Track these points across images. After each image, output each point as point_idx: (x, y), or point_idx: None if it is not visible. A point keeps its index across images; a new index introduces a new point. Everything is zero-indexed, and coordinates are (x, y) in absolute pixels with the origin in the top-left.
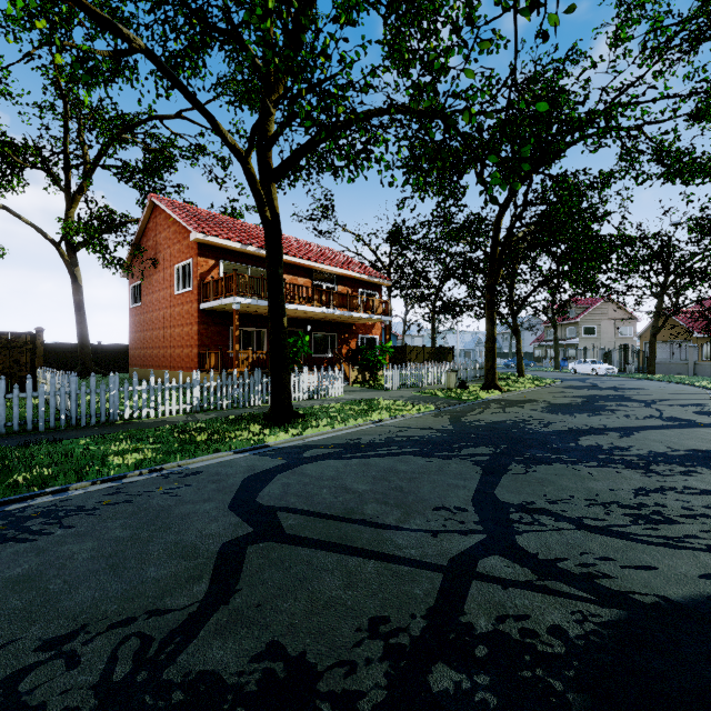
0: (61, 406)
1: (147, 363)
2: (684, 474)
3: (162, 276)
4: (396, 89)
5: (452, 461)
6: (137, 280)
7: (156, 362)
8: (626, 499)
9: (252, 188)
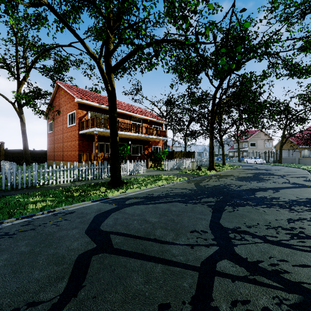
0: (8, 179)
1: (55, 158)
2: (308, 211)
3: (62, 118)
4: None
5: (197, 205)
6: (51, 120)
7: (59, 158)
8: (284, 225)
9: (102, 75)
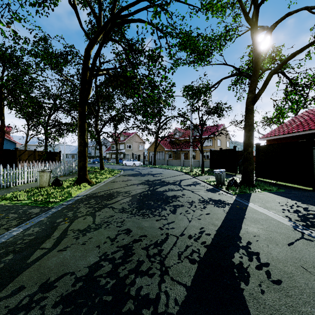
0: None
1: None
2: None
3: None
4: None
5: None
6: None
7: None
8: None
9: None
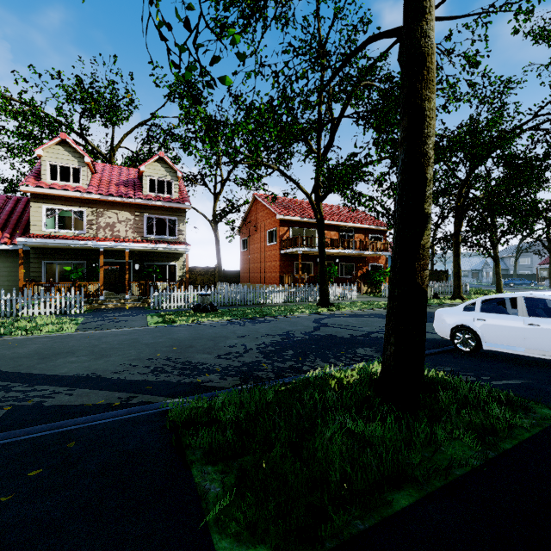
0: (242, 296)
1: (251, 281)
2: None
3: (260, 235)
4: None
5: None
6: (245, 237)
7: (256, 280)
8: None
9: (312, 207)
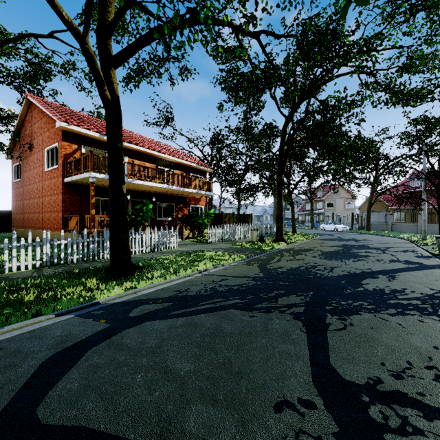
0: None
1: (25, 225)
2: None
3: (36, 157)
4: (216, 35)
5: (273, 315)
6: (17, 161)
7: (31, 224)
8: None
9: (91, 67)
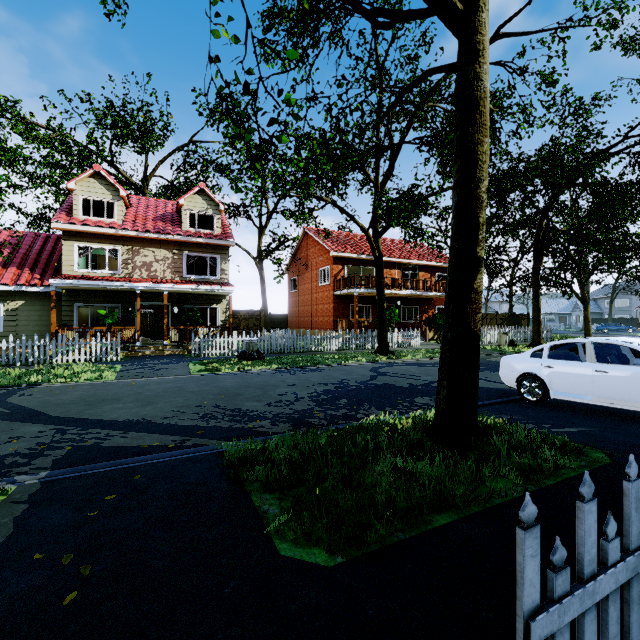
0: (291, 343)
1: (300, 326)
2: None
3: (311, 274)
4: None
5: None
6: (294, 276)
7: (306, 325)
8: None
9: (370, 243)
